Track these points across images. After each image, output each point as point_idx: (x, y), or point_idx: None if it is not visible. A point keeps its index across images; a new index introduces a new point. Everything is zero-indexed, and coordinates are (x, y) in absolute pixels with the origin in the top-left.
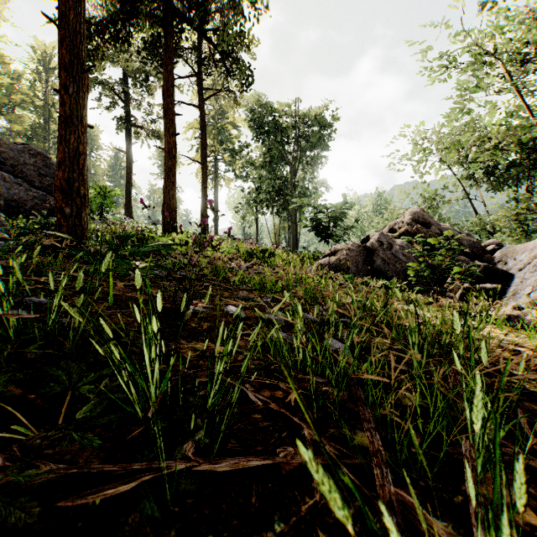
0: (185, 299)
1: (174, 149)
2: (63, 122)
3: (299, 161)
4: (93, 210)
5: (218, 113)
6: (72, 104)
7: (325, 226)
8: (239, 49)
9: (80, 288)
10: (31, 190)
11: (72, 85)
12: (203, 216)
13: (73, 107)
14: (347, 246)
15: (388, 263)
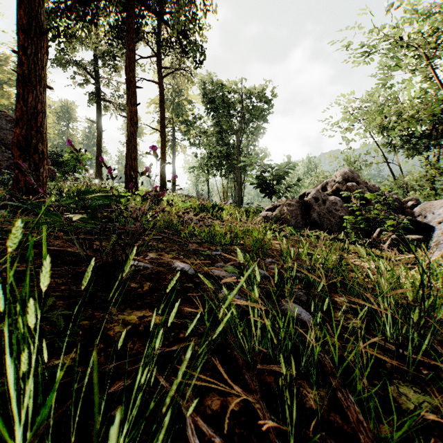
0: (89, 269)
1: (136, 117)
2: (21, 81)
3: (243, 131)
4: (67, 171)
5: (176, 91)
6: (30, 64)
7: (269, 183)
8: (192, 30)
9: (21, 242)
10: (7, 151)
11: (30, 46)
12: (162, 177)
13: (31, 68)
14: (287, 201)
15: (323, 217)
